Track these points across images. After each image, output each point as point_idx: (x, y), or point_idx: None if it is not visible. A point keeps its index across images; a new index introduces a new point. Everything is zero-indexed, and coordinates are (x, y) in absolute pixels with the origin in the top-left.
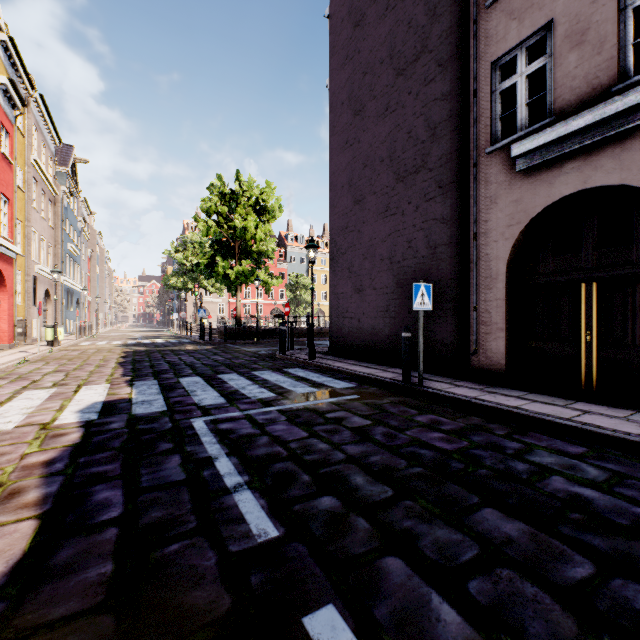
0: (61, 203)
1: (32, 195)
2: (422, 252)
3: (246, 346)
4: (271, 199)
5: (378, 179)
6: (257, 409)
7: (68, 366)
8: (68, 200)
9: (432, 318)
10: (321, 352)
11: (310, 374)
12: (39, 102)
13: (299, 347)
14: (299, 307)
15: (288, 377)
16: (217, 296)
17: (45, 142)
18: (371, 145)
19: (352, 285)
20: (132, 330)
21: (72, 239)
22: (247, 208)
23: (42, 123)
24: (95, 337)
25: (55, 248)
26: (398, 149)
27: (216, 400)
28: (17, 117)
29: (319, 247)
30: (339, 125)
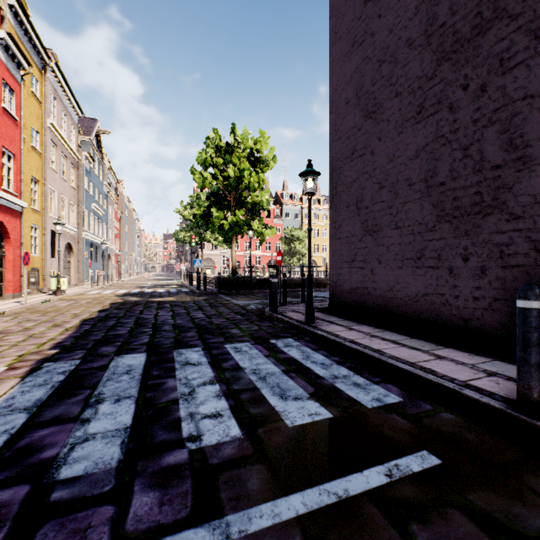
0: (83, 167)
1: (50, 156)
2: (494, 159)
3: (237, 297)
4: (265, 149)
5: (404, 72)
6: (164, 537)
7: (24, 324)
8: (92, 166)
9: (519, 268)
10: (319, 309)
11: (309, 354)
12: (56, 72)
13: (293, 300)
14: (293, 258)
15: (274, 361)
16: (221, 249)
17: (66, 111)
18: (392, 30)
19: (361, 225)
20: (151, 279)
21: (96, 200)
22: (241, 159)
23: (62, 93)
24: (111, 285)
25: (78, 207)
26: (441, 13)
27: (104, 451)
28: (33, 83)
29: (319, 173)
30: (343, 27)
